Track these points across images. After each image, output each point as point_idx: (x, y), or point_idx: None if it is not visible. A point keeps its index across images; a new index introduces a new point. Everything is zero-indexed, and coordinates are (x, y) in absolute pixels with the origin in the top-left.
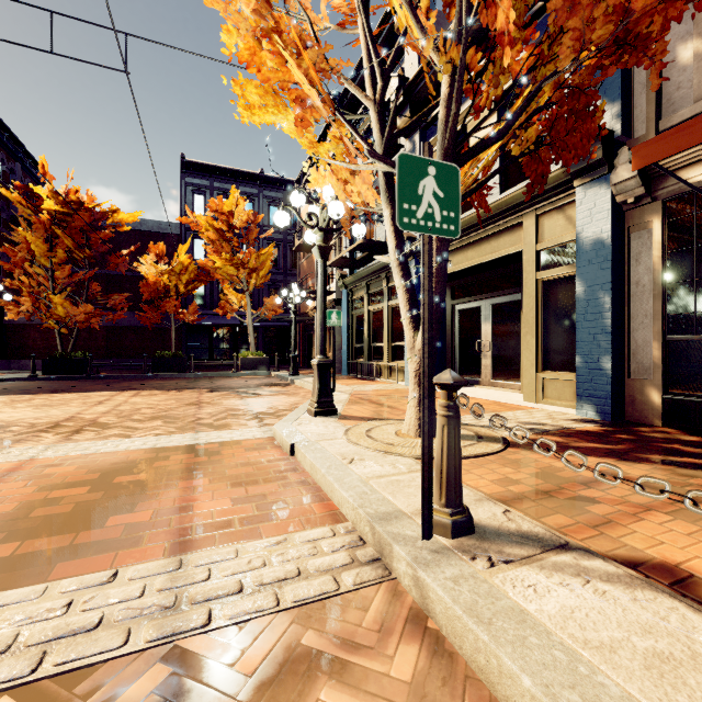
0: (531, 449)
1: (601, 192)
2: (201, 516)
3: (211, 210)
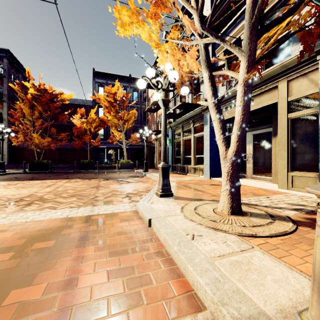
0: (314, 227)
1: None
2: (81, 293)
3: (106, 92)
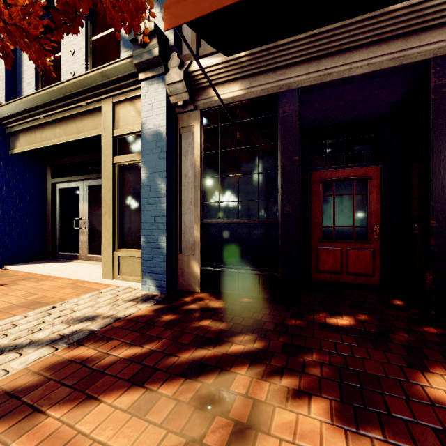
0: (15, 412)
1: (160, 90)
2: None
3: None
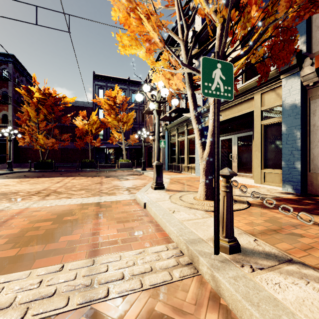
0: (262, 207)
1: (295, 80)
2: (103, 237)
3: (106, 95)
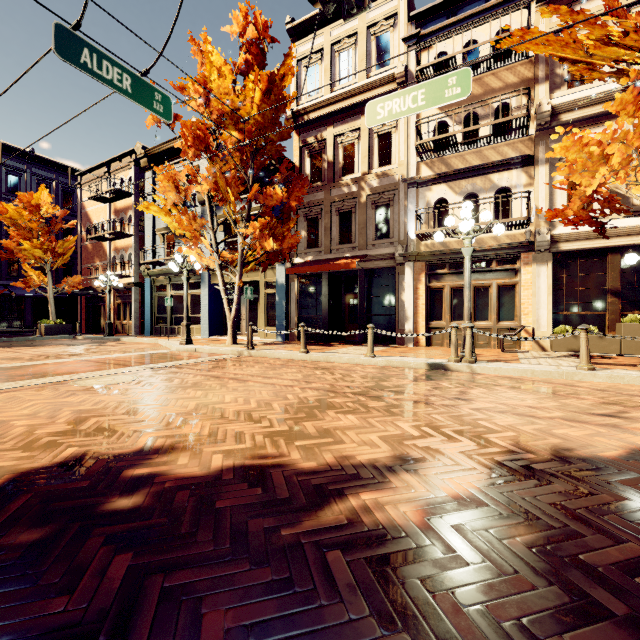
0: (263, 345)
1: (283, 268)
2: (196, 356)
3: (20, 201)
